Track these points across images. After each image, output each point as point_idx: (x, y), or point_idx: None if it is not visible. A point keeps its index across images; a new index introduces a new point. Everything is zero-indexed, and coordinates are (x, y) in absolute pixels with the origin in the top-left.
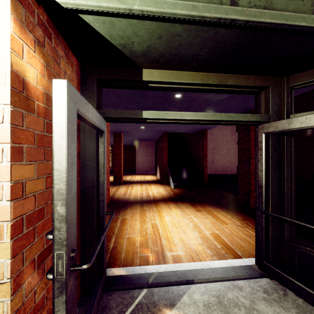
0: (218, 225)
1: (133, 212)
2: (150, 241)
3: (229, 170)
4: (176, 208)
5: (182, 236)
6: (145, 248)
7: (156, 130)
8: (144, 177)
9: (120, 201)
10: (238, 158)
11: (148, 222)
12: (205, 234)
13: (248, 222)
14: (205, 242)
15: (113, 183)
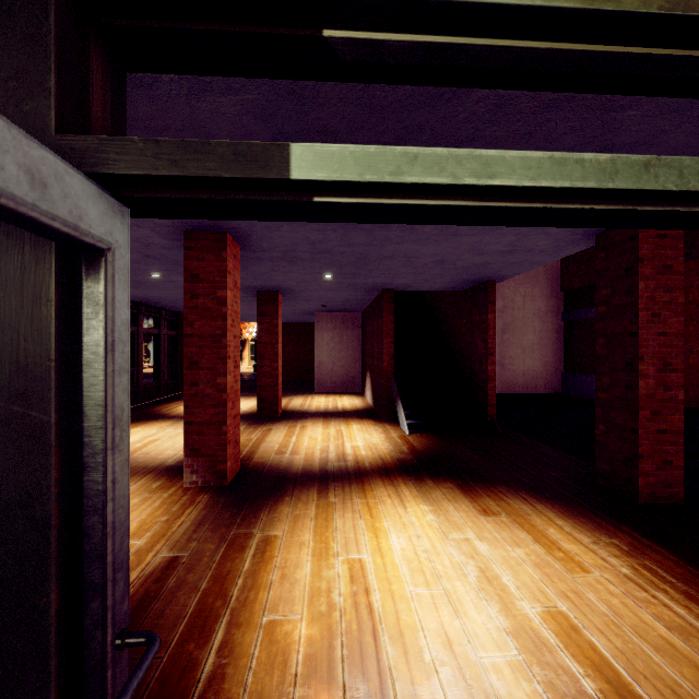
0: (559, 577)
1: (297, 514)
2: (341, 647)
3: (542, 383)
4: (419, 500)
5: (448, 623)
6: (324, 683)
7: (363, 284)
8: (334, 400)
9: (267, 474)
10: (564, 353)
11: (339, 553)
12: (525, 618)
13: (652, 564)
14: (533, 660)
15: (257, 417)
